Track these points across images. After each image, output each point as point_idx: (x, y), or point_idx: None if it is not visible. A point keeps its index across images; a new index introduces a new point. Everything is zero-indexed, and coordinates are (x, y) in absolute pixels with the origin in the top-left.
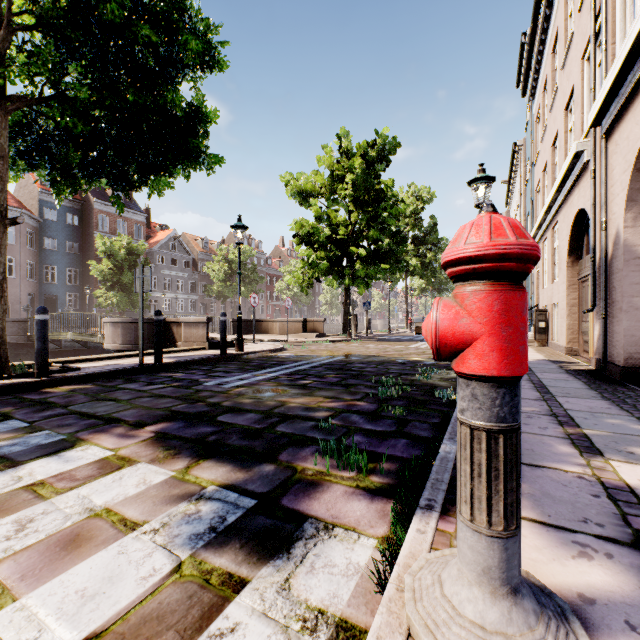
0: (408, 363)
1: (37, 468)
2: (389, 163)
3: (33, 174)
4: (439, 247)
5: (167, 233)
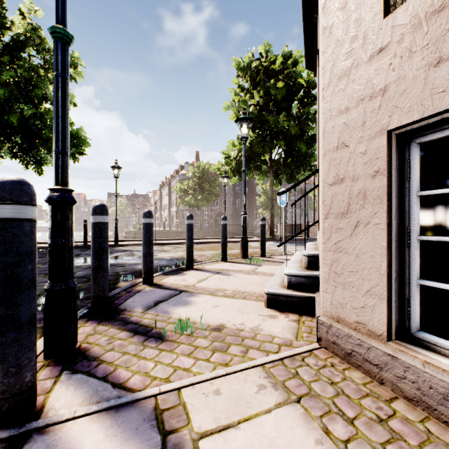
0: None
1: None
2: None
3: None
4: None
5: None
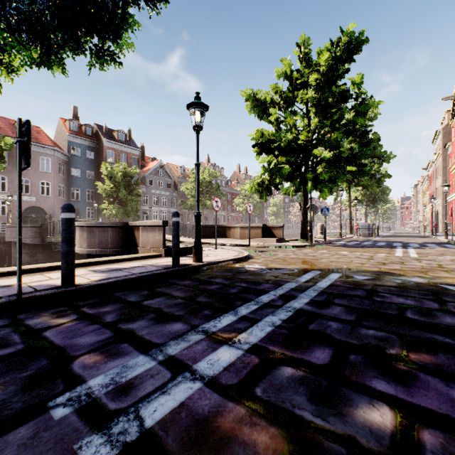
0: None
1: None
2: (349, 69)
3: (65, 124)
4: (382, 160)
5: (155, 163)
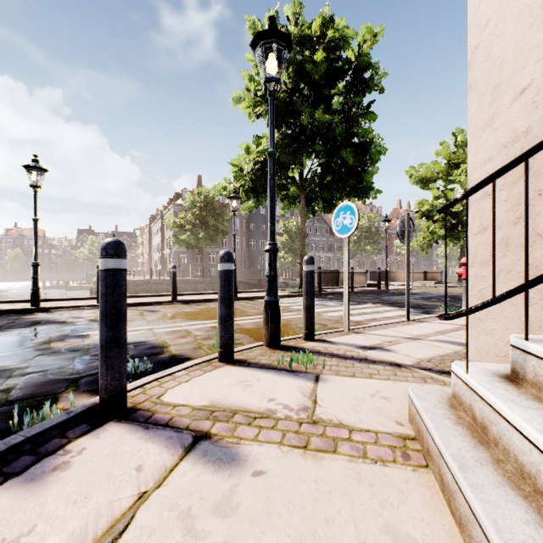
0: None
1: (361, 306)
2: None
3: None
4: None
5: None
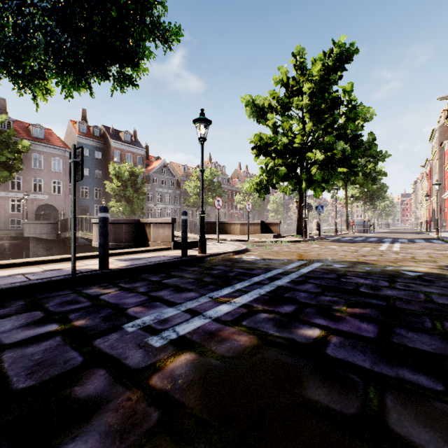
0: (433, 279)
1: None
2: (342, 76)
3: (74, 125)
4: (378, 159)
5: (159, 162)
